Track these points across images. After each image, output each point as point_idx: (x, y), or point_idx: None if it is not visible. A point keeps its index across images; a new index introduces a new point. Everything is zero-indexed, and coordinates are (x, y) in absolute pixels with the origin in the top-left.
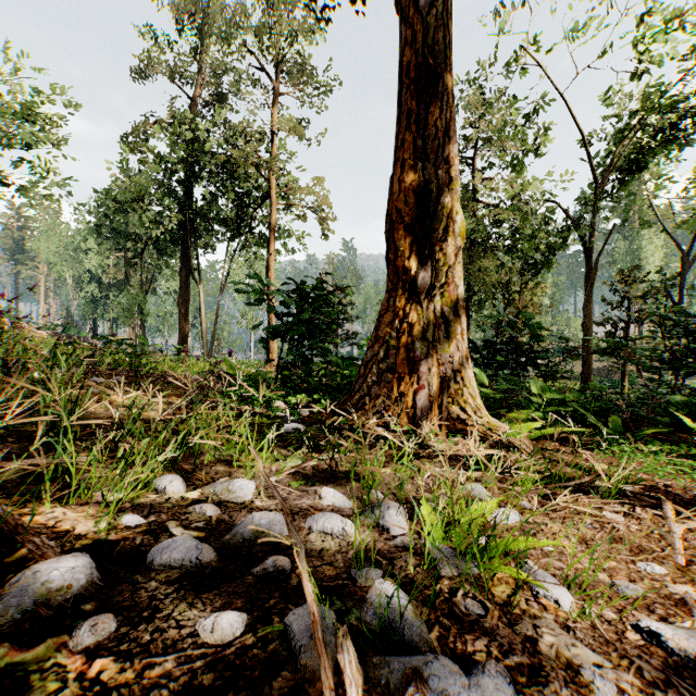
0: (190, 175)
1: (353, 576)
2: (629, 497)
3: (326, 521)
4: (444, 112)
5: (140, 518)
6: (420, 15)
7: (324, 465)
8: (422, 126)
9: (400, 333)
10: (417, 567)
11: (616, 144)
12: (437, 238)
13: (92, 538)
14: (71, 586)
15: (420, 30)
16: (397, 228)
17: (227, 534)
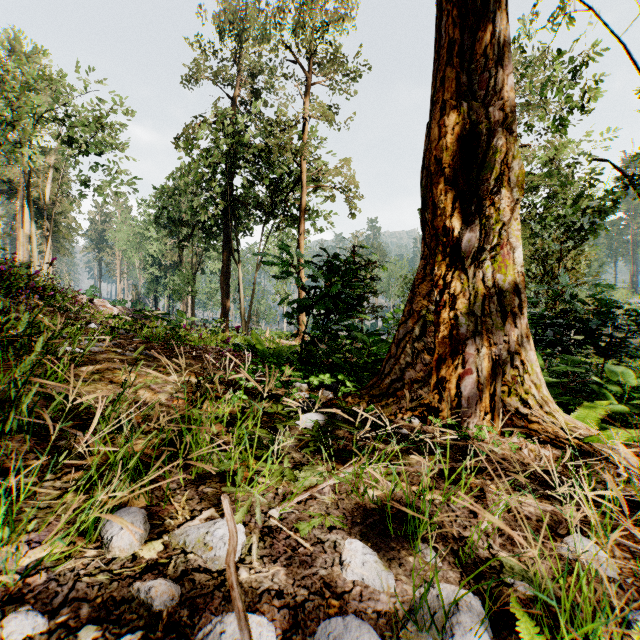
0: (231, 166)
1: None
2: None
3: None
4: (495, 36)
5: (39, 618)
6: None
7: (348, 486)
8: (466, 59)
9: (440, 306)
10: None
11: None
12: (487, 190)
13: None
14: None
15: None
16: (436, 182)
17: None
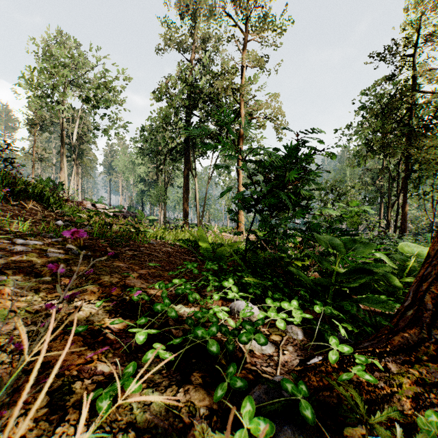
0: (189, 109)
1: None
2: None
3: None
4: None
5: None
6: None
7: None
8: None
9: None
10: None
11: None
12: None
13: None
14: None
15: None
16: None
17: None
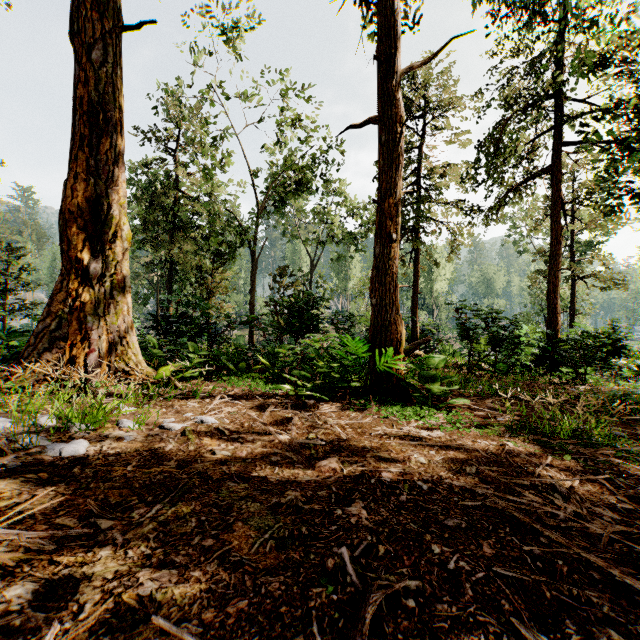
0: None
1: (12, 439)
2: (211, 397)
3: None
4: (114, 147)
5: None
6: (93, 65)
7: None
8: (95, 150)
9: (73, 309)
10: (57, 431)
11: (272, 181)
12: (108, 239)
13: None
14: None
15: (93, 77)
16: (70, 226)
17: None
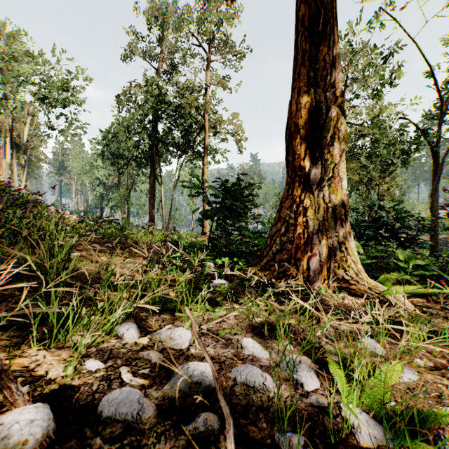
0: (156, 117)
1: (277, 441)
2: None
3: (248, 374)
4: (331, 49)
5: (100, 363)
6: None
7: (243, 316)
8: (313, 62)
9: (297, 214)
10: (335, 433)
11: None
12: (326, 143)
13: (59, 383)
14: (26, 441)
15: None
16: (294, 138)
17: (166, 384)
